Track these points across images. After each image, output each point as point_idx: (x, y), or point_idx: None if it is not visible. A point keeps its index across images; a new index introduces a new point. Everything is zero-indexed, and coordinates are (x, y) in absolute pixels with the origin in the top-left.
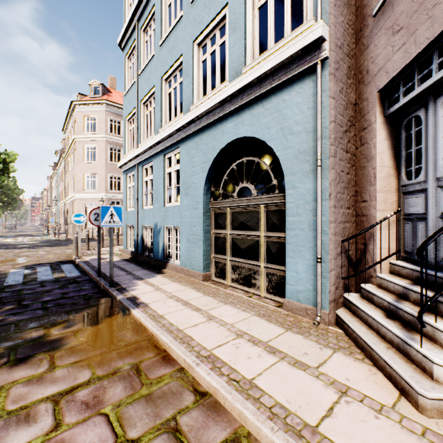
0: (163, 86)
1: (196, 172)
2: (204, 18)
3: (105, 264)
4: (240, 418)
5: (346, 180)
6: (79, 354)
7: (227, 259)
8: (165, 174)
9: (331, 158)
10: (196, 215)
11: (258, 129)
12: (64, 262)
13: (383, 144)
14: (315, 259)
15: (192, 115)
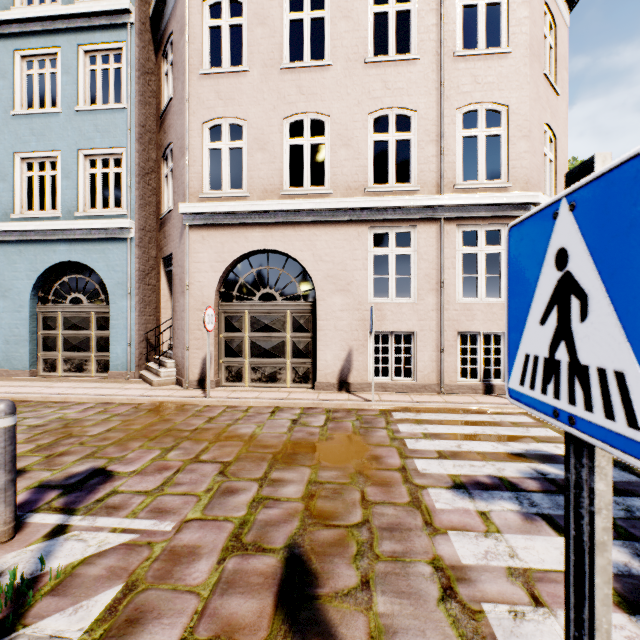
0: None
1: (21, 278)
2: (32, 142)
3: None
4: (80, 400)
5: (149, 300)
6: None
7: (59, 355)
8: None
9: (137, 290)
10: (21, 318)
11: (90, 260)
12: None
13: (165, 285)
14: (128, 344)
15: (18, 227)
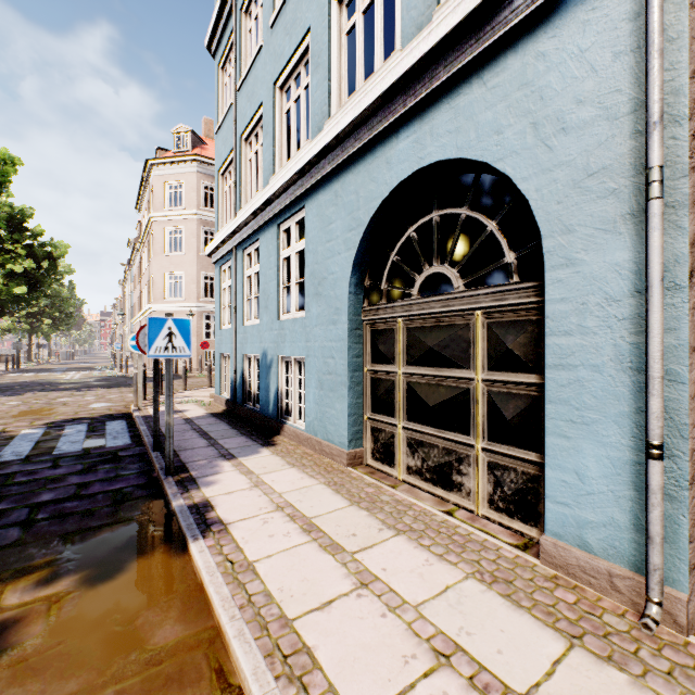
0: (277, 99)
1: (336, 251)
2: None
3: (178, 422)
4: None
5: None
6: (24, 689)
7: (397, 426)
8: (280, 261)
9: (694, 175)
10: (336, 335)
11: (471, 137)
12: (115, 417)
13: None
14: (641, 446)
15: (327, 137)
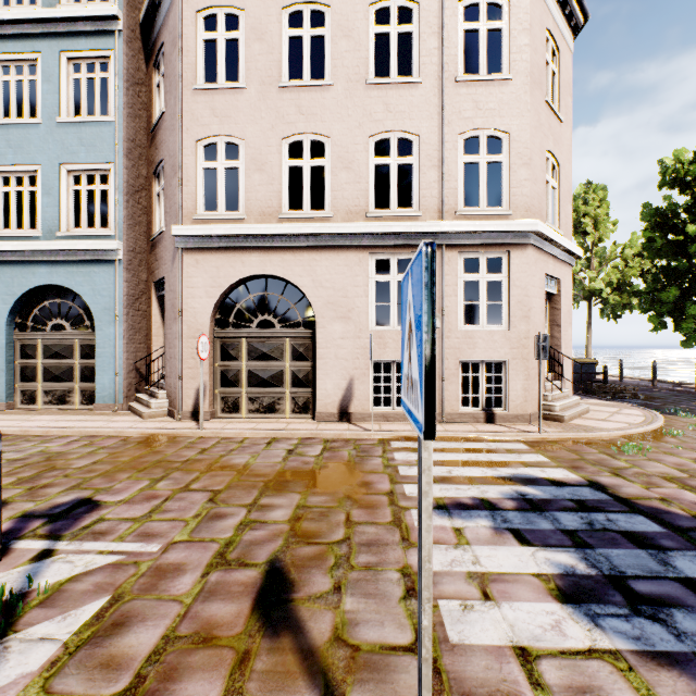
0: None
1: None
2: (8, 155)
3: None
4: (64, 433)
5: (139, 327)
6: None
7: (39, 386)
8: None
9: (126, 316)
10: None
11: (73, 283)
12: None
13: (157, 310)
14: (116, 374)
15: None
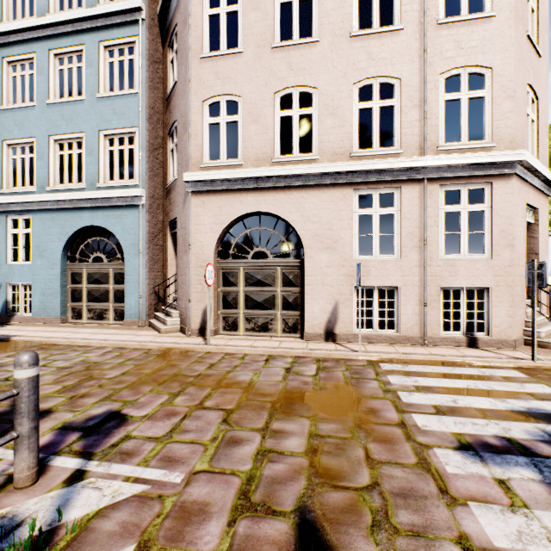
0: (5, 149)
1: (54, 240)
2: (62, 126)
3: None
4: (100, 345)
5: (157, 259)
6: None
7: (84, 305)
8: (9, 234)
9: (147, 250)
10: (54, 274)
11: (109, 224)
12: None
13: (171, 245)
14: (140, 296)
15: (51, 198)
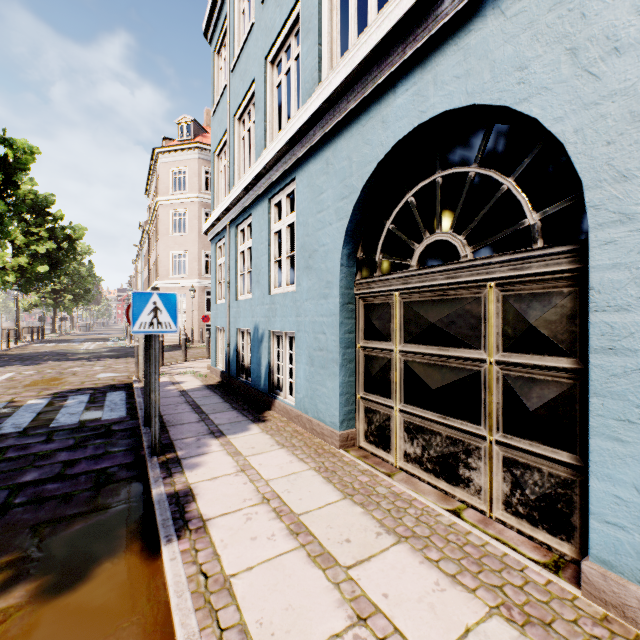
0: (268, 74)
1: (327, 221)
2: None
3: (173, 394)
4: None
5: None
6: None
7: (393, 408)
8: (271, 235)
9: None
10: (327, 310)
11: (485, 79)
12: (116, 388)
13: None
14: None
15: (318, 100)
